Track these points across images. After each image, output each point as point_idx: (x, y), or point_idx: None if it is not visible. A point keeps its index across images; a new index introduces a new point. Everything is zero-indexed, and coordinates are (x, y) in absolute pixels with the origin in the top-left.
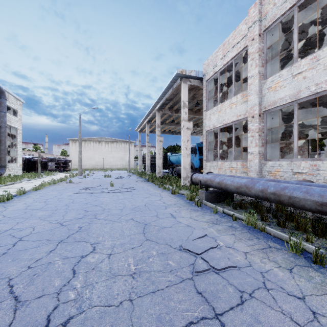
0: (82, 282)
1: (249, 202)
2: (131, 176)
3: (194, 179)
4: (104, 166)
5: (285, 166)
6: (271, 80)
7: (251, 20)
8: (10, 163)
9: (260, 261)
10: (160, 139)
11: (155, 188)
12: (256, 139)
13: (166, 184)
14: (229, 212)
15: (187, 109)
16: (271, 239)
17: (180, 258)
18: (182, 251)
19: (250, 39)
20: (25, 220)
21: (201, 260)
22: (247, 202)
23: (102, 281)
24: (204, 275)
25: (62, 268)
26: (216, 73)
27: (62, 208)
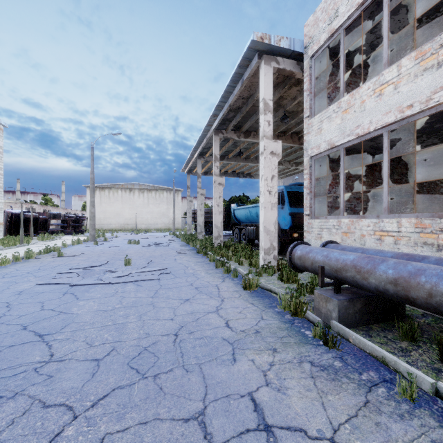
0: None
1: None
2: (173, 242)
3: (298, 259)
4: (138, 226)
5: None
6: None
7: None
8: None
9: None
10: (220, 180)
11: (209, 270)
12: None
13: (230, 259)
14: None
15: (271, 115)
16: None
17: None
18: None
19: None
20: None
21: None
22: (441, 321)
23: None
24: None
25: None
26: (335, 33)
27: None
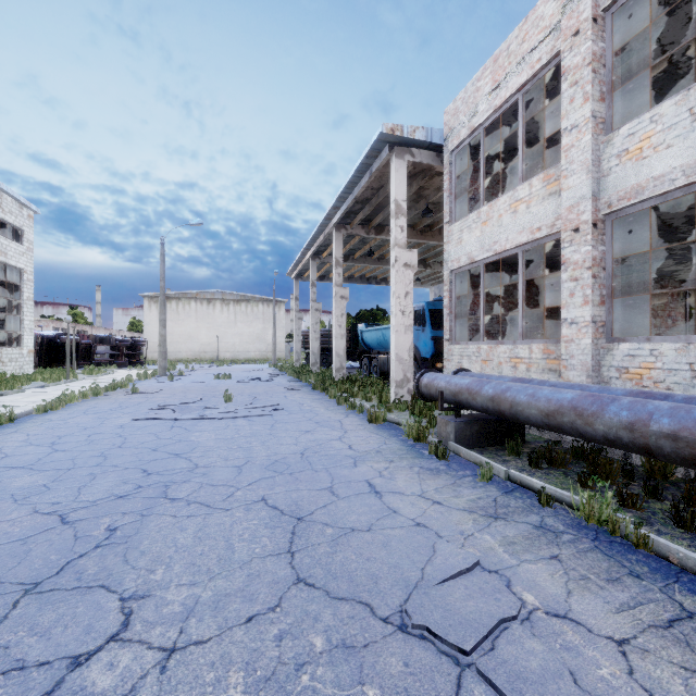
0: None
1: (564, 445)
2: (277, 377)
3: (425, 387)
4: (221, 355)
5: (671, 356)
6: (626, 134)
7: None
8: (7, 347)
9: (687, 688)
10: (342, 292)
11: (330, 407)
12: (586, 287)
13: (356, 396)
14: (525, 480)
15: (405, 219)
16: (676, 579)
17: (406, 670)
18: (410, 633)
19: (569, 32)
20: None
21: (479, 687)
22: (559, 444)
23: None
24: None
25: None
26: (475, 131)
27: (88, 463)
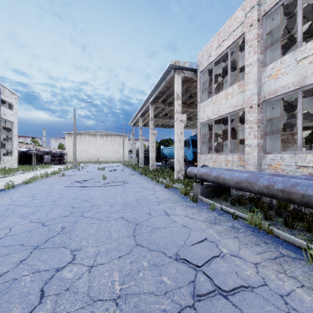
0: (48, 312)
1: (246, 197)
2: (125, 169)
3: (188, 173)
4: (99, 159)
5: (288, 159)
6: (271, 68)
7: (249, 5)
8: (6, 156)
9: (276, 277)
10: (153, 132)
11: (148, 182)
12: (255, 131)
13: (160, 177)
14: (228, 210)
15: (180, 101)
16: (281, 244)
17: (177, 272)
18: (179, 261)
19: (248, 25)
20: (4, 219)
21: (202, 276)
22: (244, 196)
23: (75, 310)
24: (209, 301)
25: (28, 288)
26: (210, 63)
27: (48, 204)
